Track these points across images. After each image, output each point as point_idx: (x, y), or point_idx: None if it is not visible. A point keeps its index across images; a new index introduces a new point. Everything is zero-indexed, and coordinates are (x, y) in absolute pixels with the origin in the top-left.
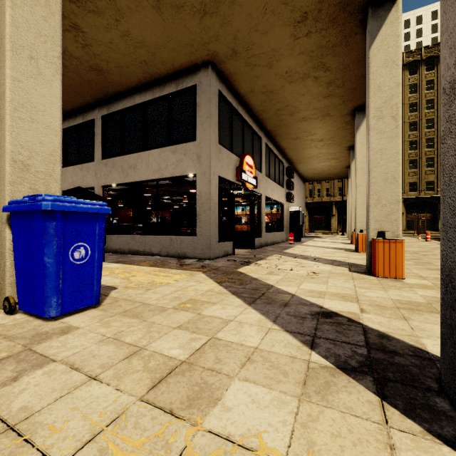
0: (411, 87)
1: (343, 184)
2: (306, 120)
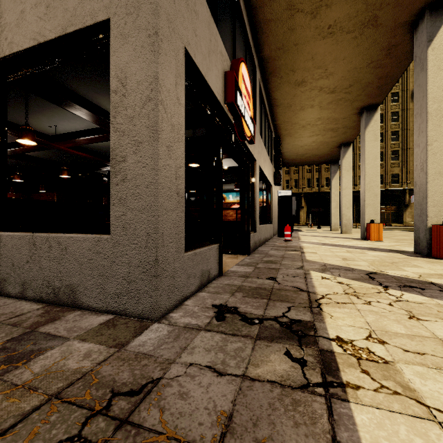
0: None
1: (312, 175)
2: (333, 33)
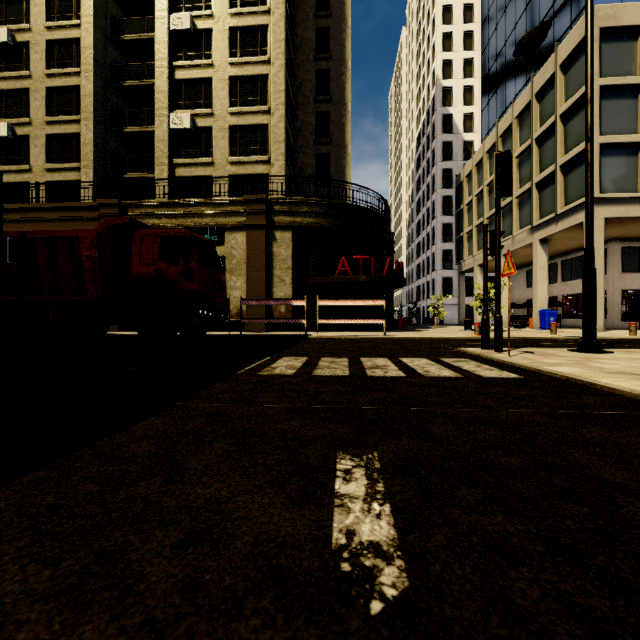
0: None
1: None
2: None
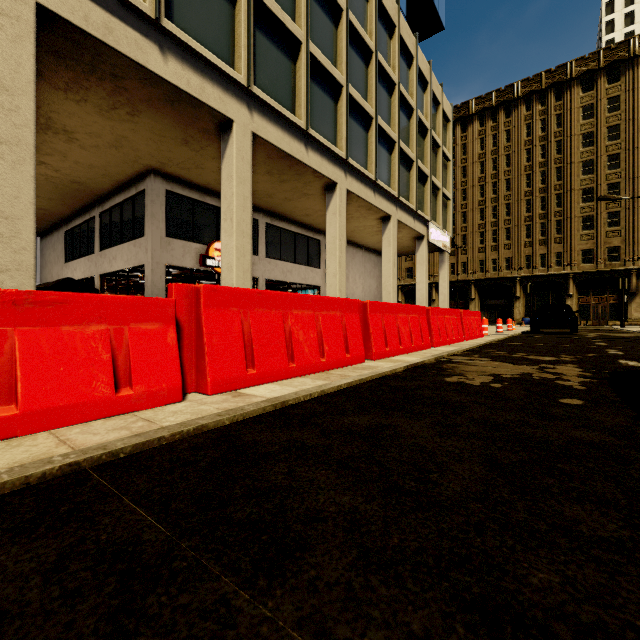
0: (585, 109)
1: (486, 255)
2: (292, 199)
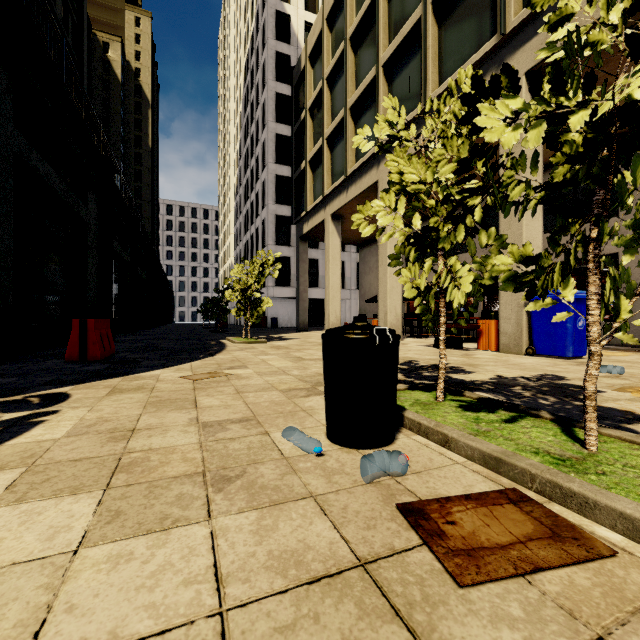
0: None
1: None
2: None
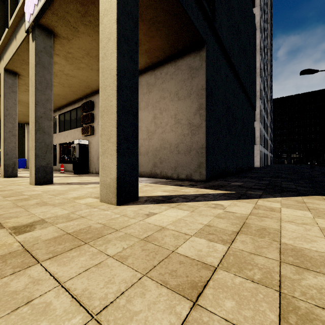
0: None
1: None
2: None
